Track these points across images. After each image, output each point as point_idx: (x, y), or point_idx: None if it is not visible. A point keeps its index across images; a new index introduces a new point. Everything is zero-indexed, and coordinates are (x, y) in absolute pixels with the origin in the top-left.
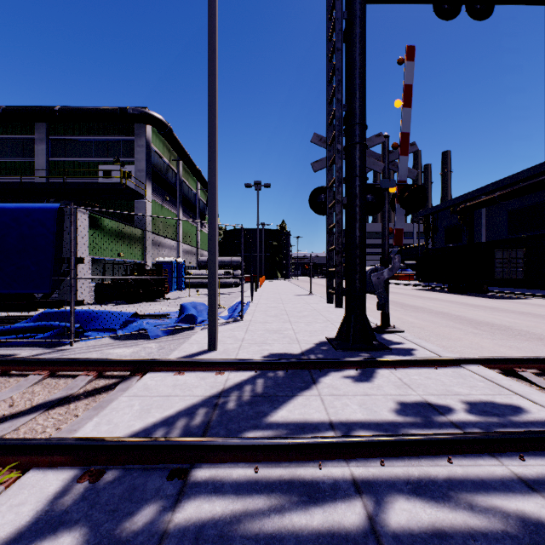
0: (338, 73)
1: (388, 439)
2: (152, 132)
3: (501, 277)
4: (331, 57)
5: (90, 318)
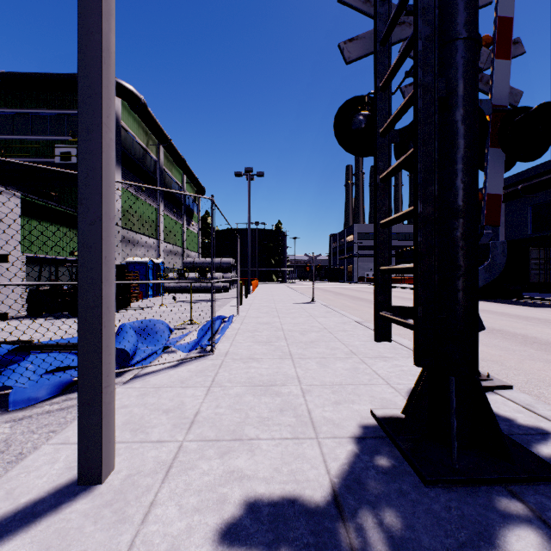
0: None
1: None
2: (123, 108)
3: (536, 280)
4: None
5: None
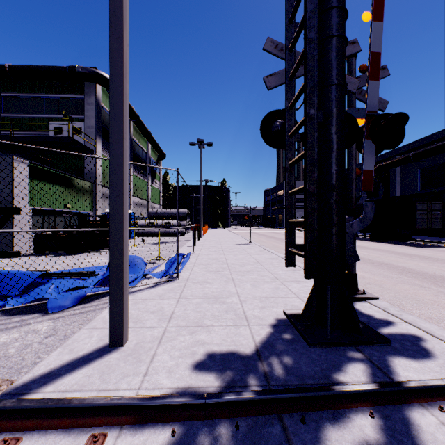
0: None
1: None
2: (103, 92)
3: (421, 227)
4: None
5: None
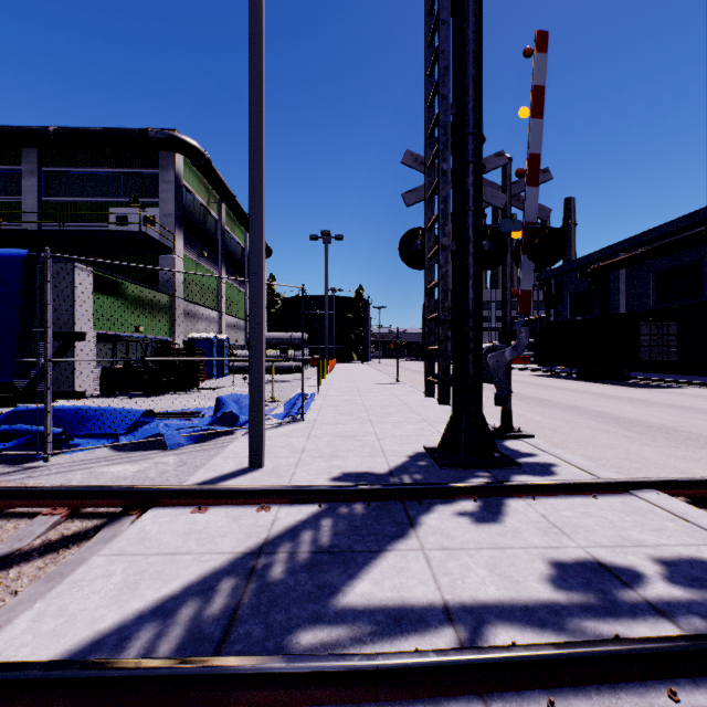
0: (443, 57)
1: (558, 655)
2: (184, 164)
3: (648, 359)
4: (432, 38)
5: (82, 419)
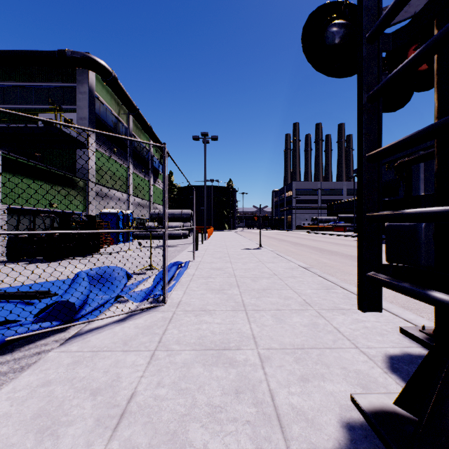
0: None
1: None
2: (97, 81)
3: None
4: None
5: None
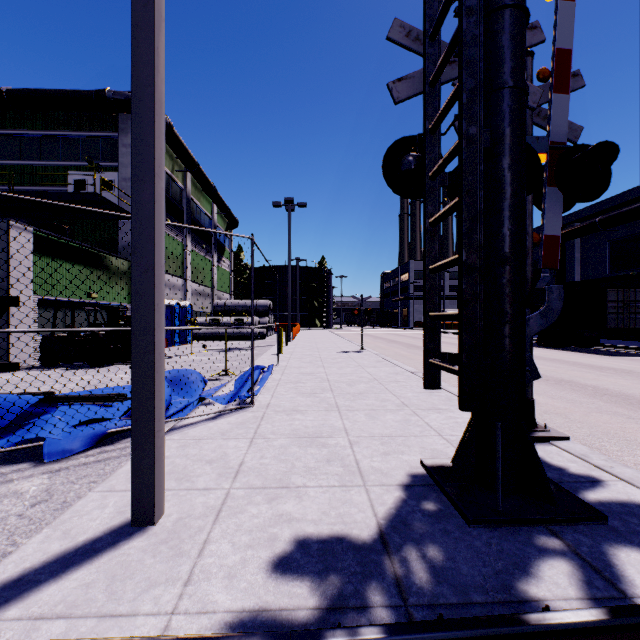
0: None
1: None
2: None
3: (615, 326)
4: None
5: None
